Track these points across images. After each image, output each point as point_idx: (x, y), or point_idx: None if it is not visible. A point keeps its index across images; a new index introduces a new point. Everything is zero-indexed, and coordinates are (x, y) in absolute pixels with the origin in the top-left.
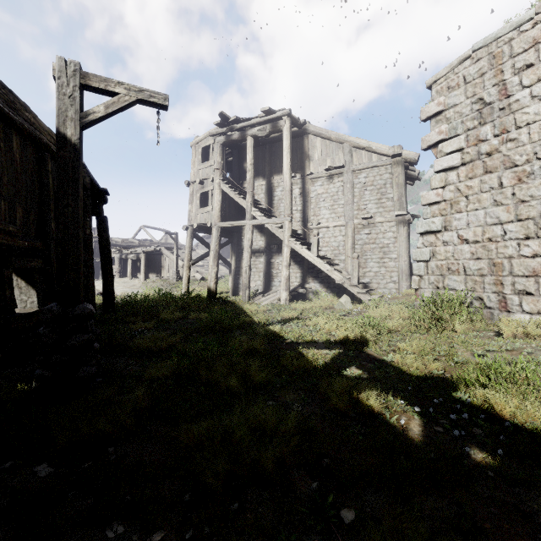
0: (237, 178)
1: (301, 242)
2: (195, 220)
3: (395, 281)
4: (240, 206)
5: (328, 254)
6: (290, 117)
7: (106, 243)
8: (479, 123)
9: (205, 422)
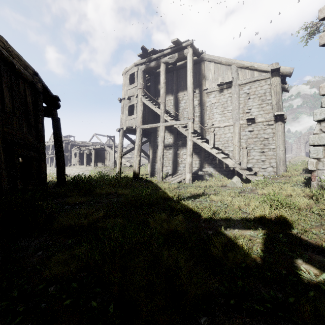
0: (154, 96)
1: (201, 137)
2: (125, 124)
3: (273, 165)
4: (155, 115)
5: (219, 147)
6: (192, 46)
7: (58, 137)
8: None
9: None
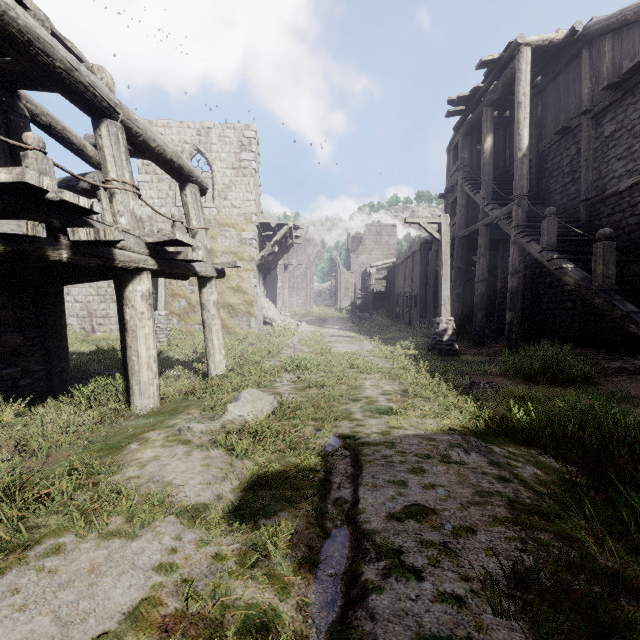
0: None
1: None
2: None
3: None
4: None
5: None
6: None
7: None
8: None
9: None
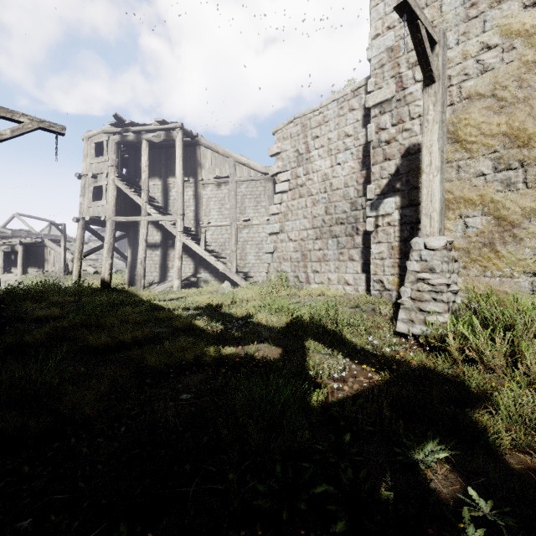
0: (134, 176)
1: (191, 237)
2: (88, 212)
3: None
4: (137, 202)
5: (217, 249)
6: (182, 129)
7: None
8: (297, 165)
9: (94, 332)
